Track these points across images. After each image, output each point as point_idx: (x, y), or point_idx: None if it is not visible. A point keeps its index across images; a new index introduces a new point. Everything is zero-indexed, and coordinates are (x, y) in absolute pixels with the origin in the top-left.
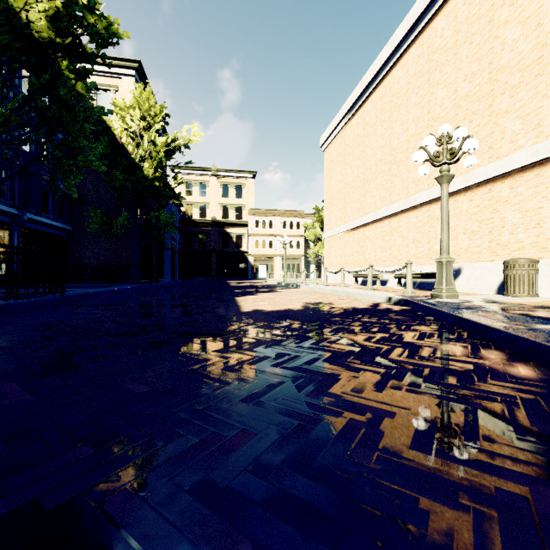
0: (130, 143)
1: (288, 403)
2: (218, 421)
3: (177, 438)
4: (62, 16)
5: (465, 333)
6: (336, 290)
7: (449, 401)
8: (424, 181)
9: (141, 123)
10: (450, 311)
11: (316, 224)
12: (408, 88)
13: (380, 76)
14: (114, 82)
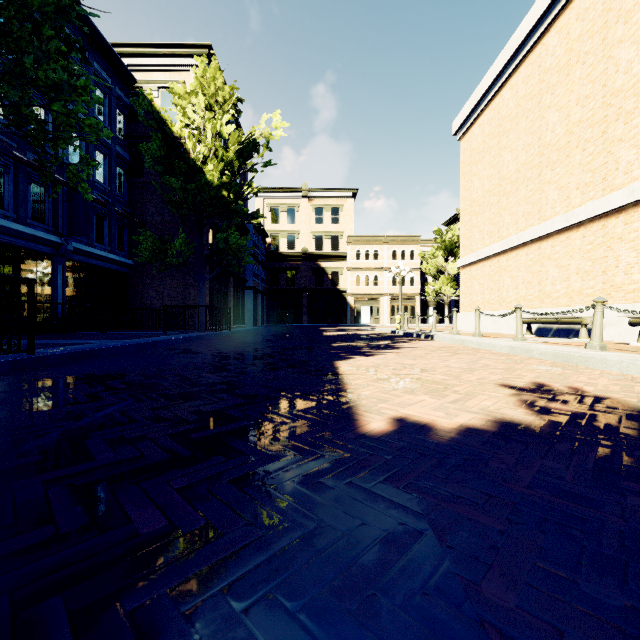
0: (188, 137)
1: None
2: None
3: None
4: None
5: None
6: (525, 347)
7: None
8: None
9: (206, 114)
10: None
11: (438, 252)
12: None
13: None
14: (181, 76)
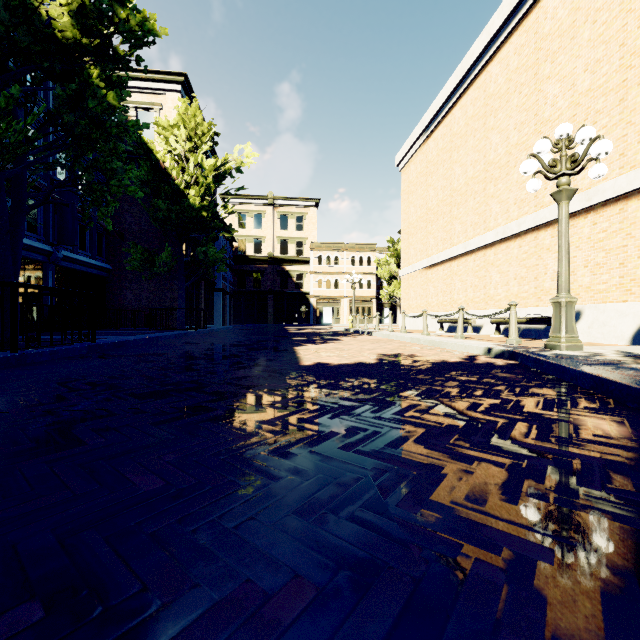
0: (173, 167)
1: (368, 520)
2: (256, 554)
3: (185, 591)
4: (88, 12)
5: (609, 399)
6: (418, 338)
7: (637, 527)
8: (529, 202)
9: (186, 144)
10: (582, 368)
11: (391, 260)
12: (509, 87)
13: (471, 75)
14: (158, 99)
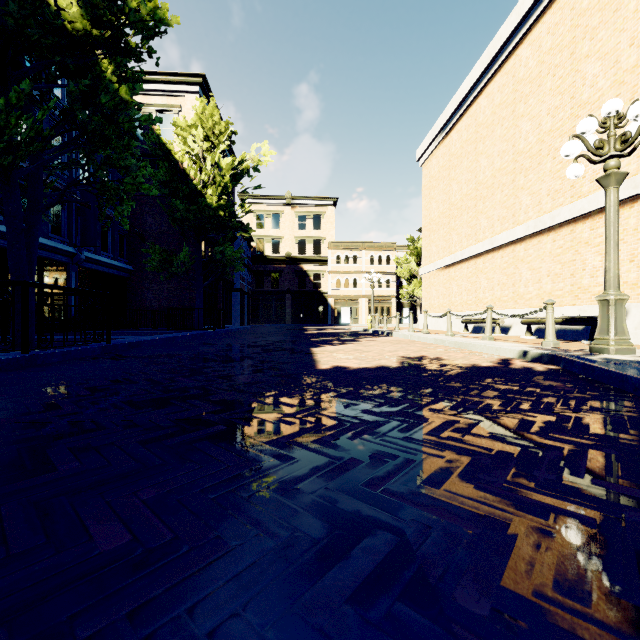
0: (191, 166)
1: (412, 627)
2: None
3: None
4: (99, 2)
5: None
6: (442, 339)
7: None
8: (565, 193)
9: (204, 144)
10: None
11: (411, 258)
12: (541, 70)
13: (499, 60)
14: (177, 101)
